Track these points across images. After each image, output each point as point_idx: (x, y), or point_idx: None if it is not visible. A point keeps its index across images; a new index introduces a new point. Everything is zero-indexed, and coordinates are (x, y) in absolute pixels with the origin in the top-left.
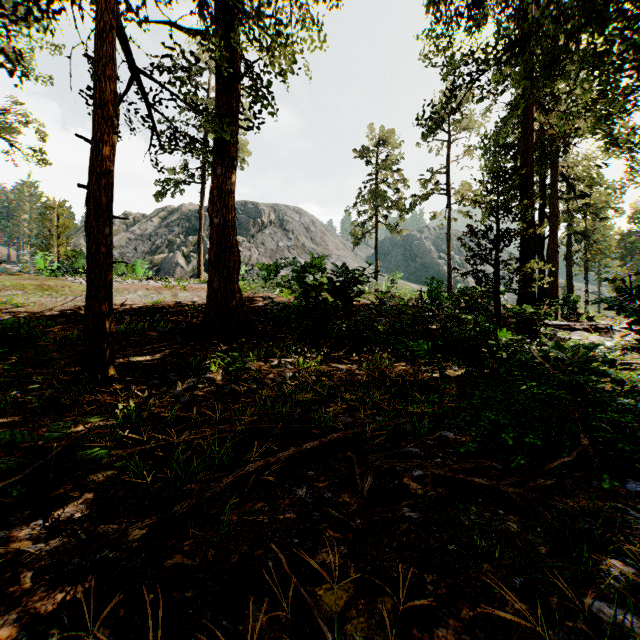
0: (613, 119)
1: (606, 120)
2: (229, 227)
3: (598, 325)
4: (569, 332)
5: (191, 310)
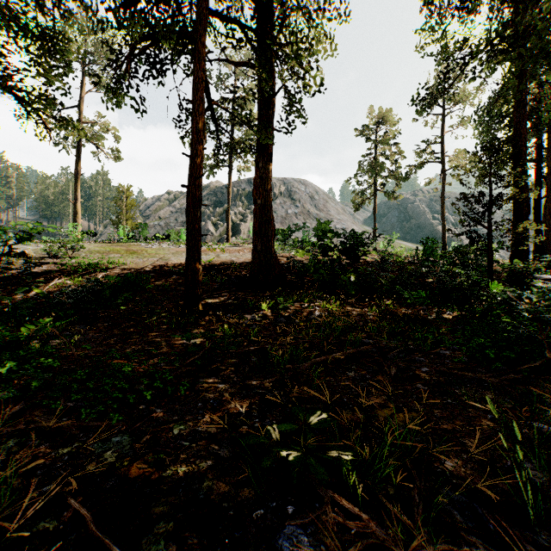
0: None
1: None
2: (268, 205)
3: None
4: None
5: (235, 267)
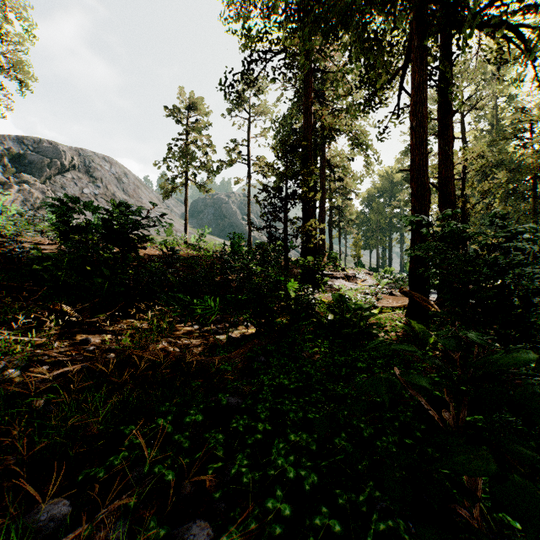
0: (368, 108)
1: (364, 108)
2: None
3: (349, 274)
4: (333, 280)
5: None
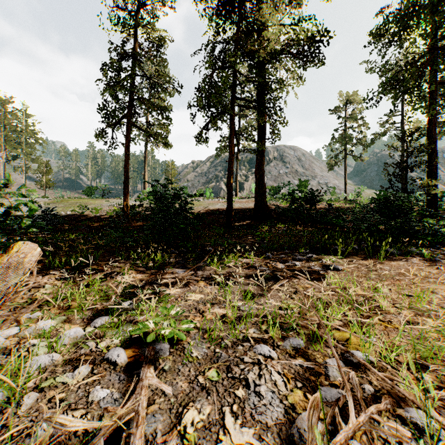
0: None
1: None
2: (262, 178)
3: None
4: None
5: (244, 210)
